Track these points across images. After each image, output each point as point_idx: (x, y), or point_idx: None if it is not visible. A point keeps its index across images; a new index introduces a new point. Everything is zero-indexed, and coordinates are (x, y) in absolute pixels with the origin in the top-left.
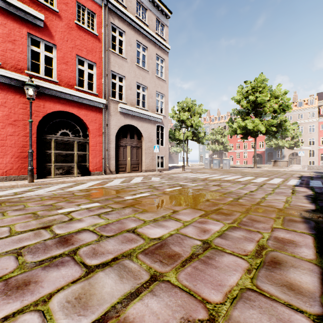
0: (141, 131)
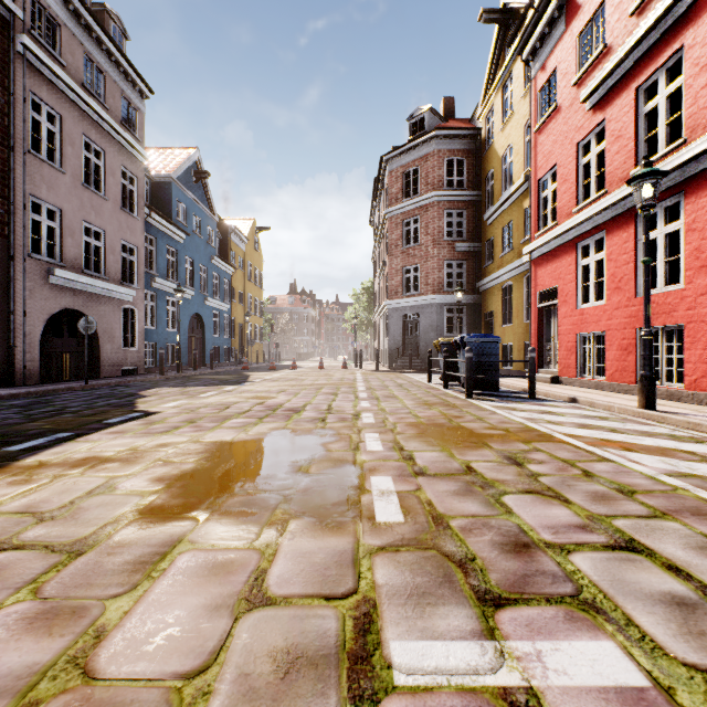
0: None
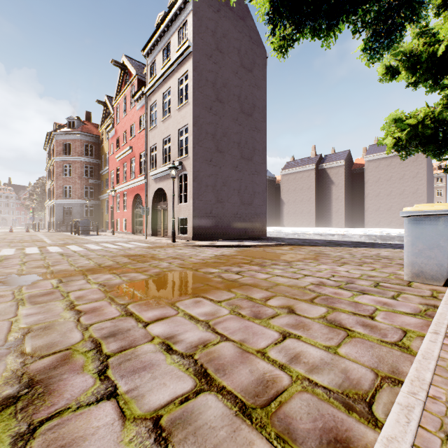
0: (166, 191)
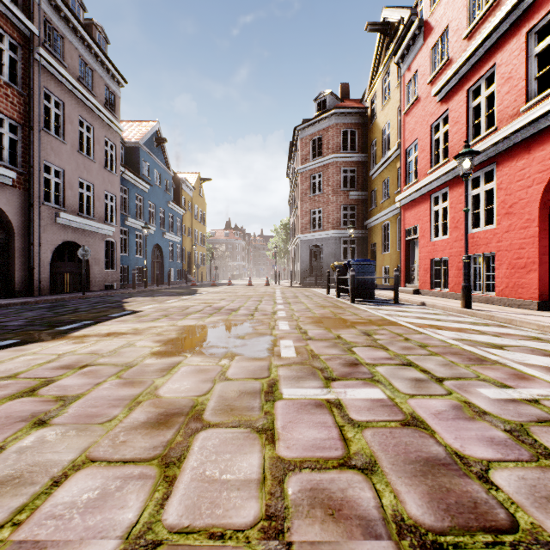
0: None
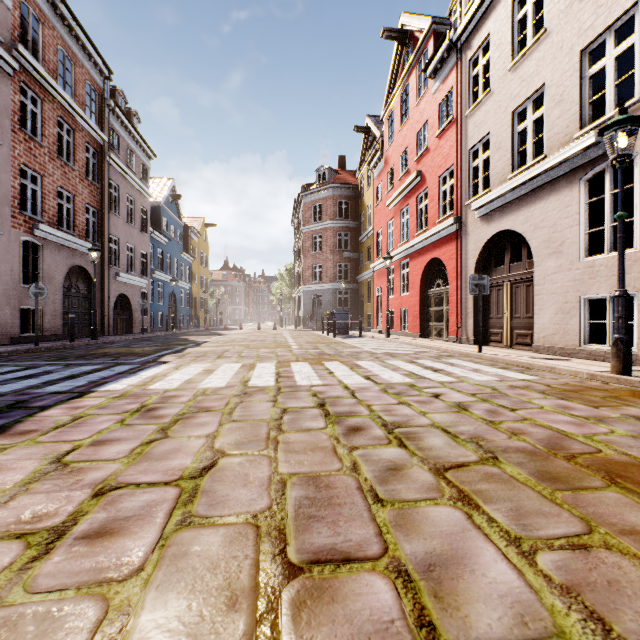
0: (524, 236)
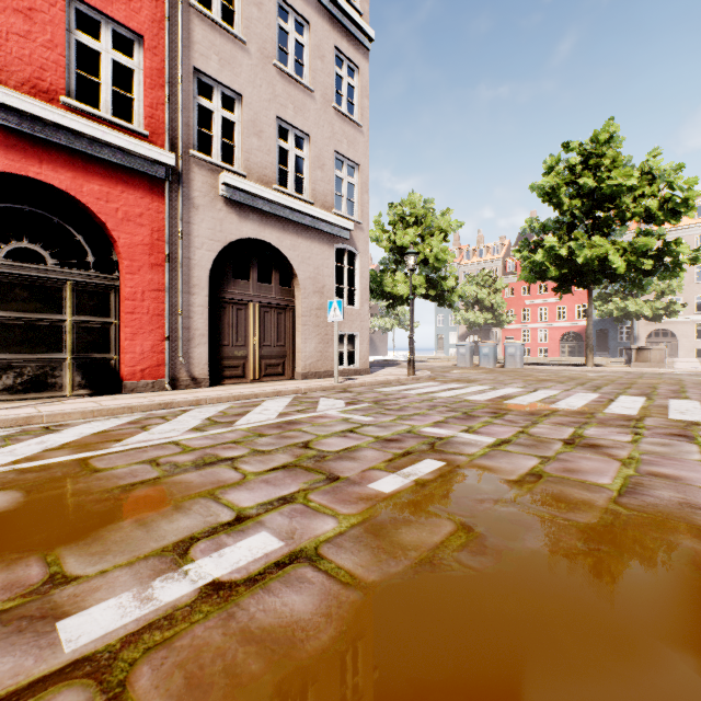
0: (292, 262)
